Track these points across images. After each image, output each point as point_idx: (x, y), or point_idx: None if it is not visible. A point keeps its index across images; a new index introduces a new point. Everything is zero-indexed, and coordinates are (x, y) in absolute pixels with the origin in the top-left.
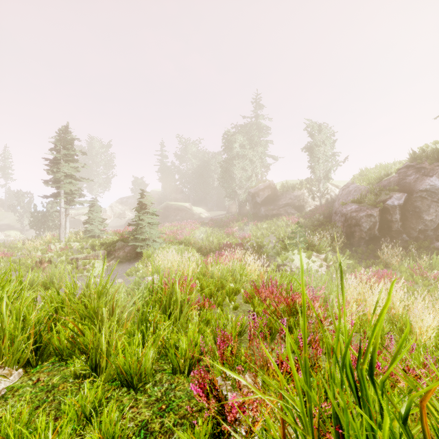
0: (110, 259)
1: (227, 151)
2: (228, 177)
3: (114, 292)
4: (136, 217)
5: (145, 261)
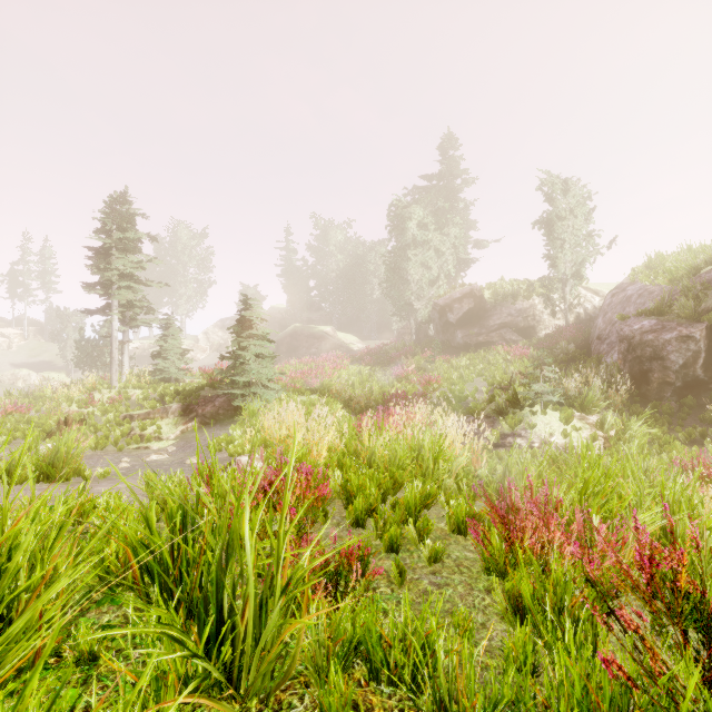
0: (188, 419)
1: (396, 235)
2: (397, 279)
3: None
4: (234, 343)
5: (246, 424)
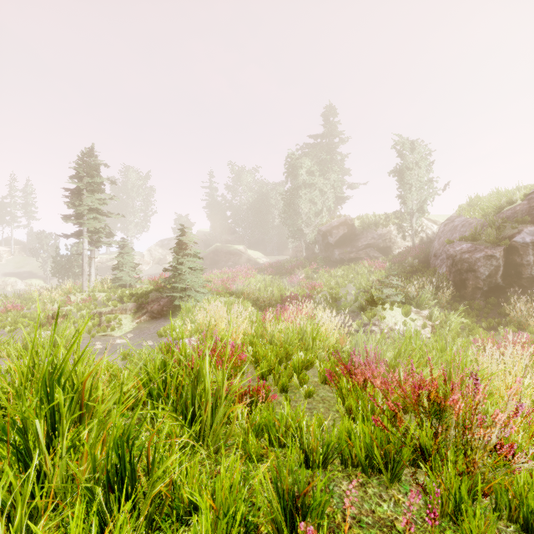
0: (141, 314)
1: (291, 179)
2: (292, 212)
3: (85, 377)
4: (174, 260)
5: (184, 317)
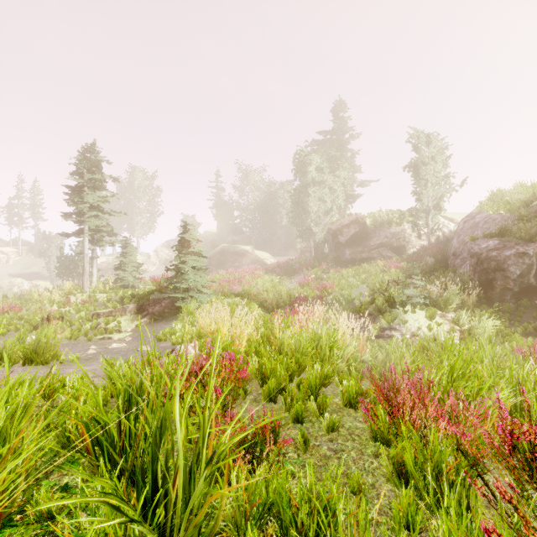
0: (141, 316)
1: (299, 176)
2: (300, 210)
3: None
4: (176, 258)
5: (185, 320)
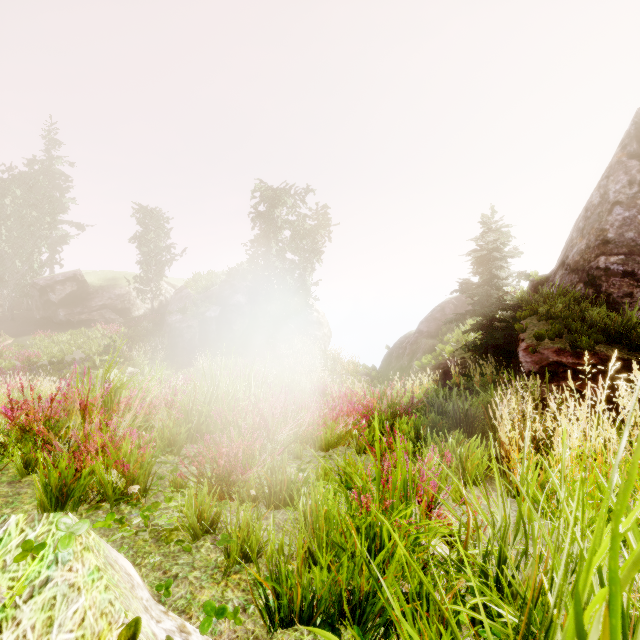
0: None
1: None
2: None
3: None
4: None
5: None
